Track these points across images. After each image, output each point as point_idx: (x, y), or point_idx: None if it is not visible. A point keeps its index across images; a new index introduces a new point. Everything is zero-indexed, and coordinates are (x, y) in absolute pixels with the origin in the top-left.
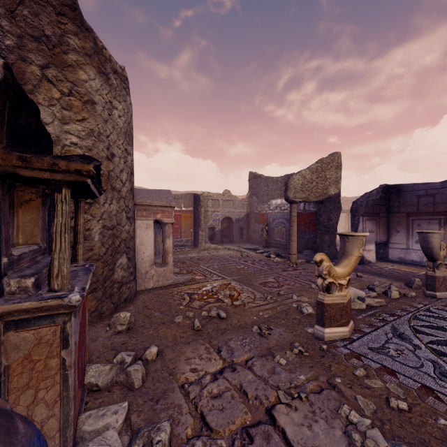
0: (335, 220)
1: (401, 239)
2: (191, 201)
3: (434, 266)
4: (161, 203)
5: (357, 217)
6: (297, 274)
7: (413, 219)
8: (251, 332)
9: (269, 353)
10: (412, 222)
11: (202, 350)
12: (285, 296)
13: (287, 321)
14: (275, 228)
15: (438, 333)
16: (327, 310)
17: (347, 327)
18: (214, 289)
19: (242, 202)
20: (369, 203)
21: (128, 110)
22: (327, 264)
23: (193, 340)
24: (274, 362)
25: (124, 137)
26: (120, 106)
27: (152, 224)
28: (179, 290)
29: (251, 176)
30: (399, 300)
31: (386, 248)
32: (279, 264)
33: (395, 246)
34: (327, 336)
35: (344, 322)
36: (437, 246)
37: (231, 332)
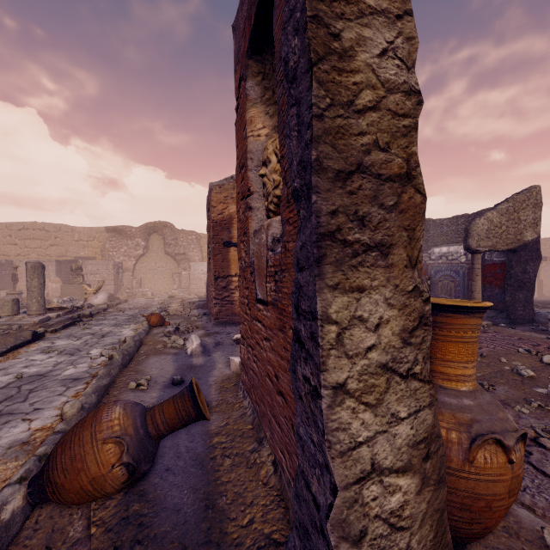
0: (533, 273)
1: None
2: None
3: None
4: None
5: None
6: (491, 337)
7: None
8: None
9: (505, 404)
10: None
11: None
12: (490, 358)
13: (507, 381)
14: (439, 282)
15: None
16: None
17: None
18: None
19: None
20: None
21: None
22: None
23: None
24: (514, 410)
25: None
26: None
27: None
28: None
29: None
30: None
31: None
32: None
33: None
34: None
35: None
36: None
37: None
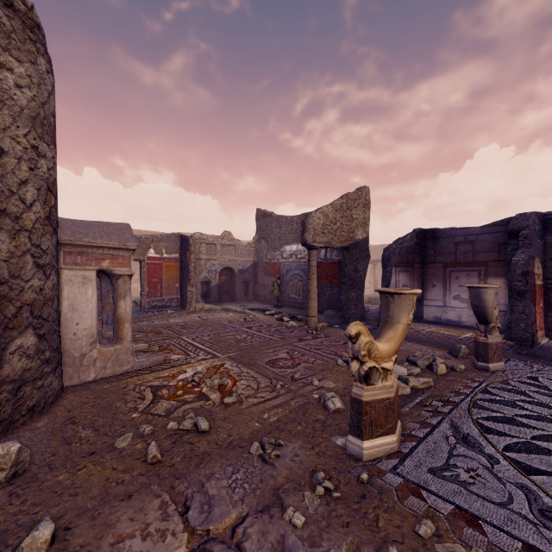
0: (363, 271)
1: (437, 295)
2: (176, 245)
3: (486, 330)
4: (110, 243)
5: (389, 268)
6: (318, 344)
7: (451, 271)
8: (248, 454)
9: (276, 501)
10: (449, 274)
11: (154, 511)
12: (302, 381)
13: (305, 427)
14: (290, 281)
15: (511, 430)
16: (367, 412)
17: (395, 435)
18: (195, 377)
19: (248, 248)
20: (402, 251)
21: (42, 80)
22: (367, 339)
23: (140, 488)
24: (283, 522)
25: (31, 126)
26: (20, 68)
27: (94, 277)
28: (138, 383)
29: (259, 214)
30: (448, 377)
31: (421, 306)
32: (295, 330)
33: (431, 303)
34: (367, 454)
35: (391, 427)
36: (491, 304)
37: (214, 458)
